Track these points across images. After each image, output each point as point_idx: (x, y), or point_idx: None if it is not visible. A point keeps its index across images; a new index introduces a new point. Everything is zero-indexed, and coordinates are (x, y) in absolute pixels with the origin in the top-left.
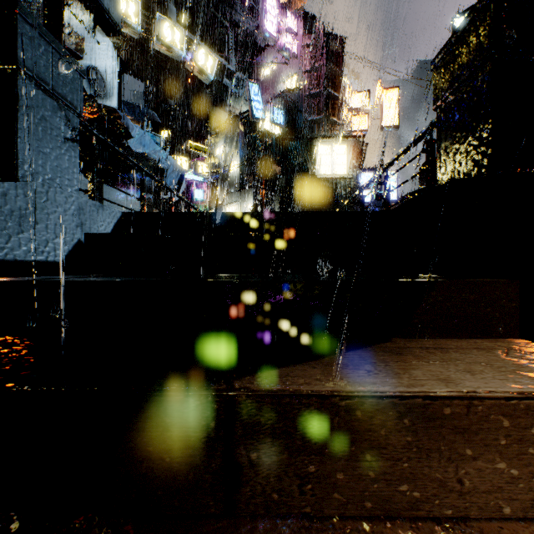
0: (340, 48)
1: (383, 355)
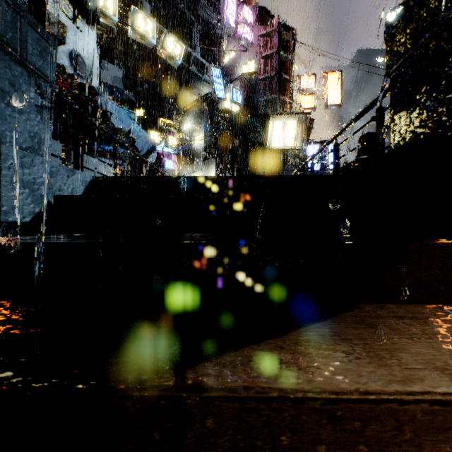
0: (291, 38)
1: (357, 328)
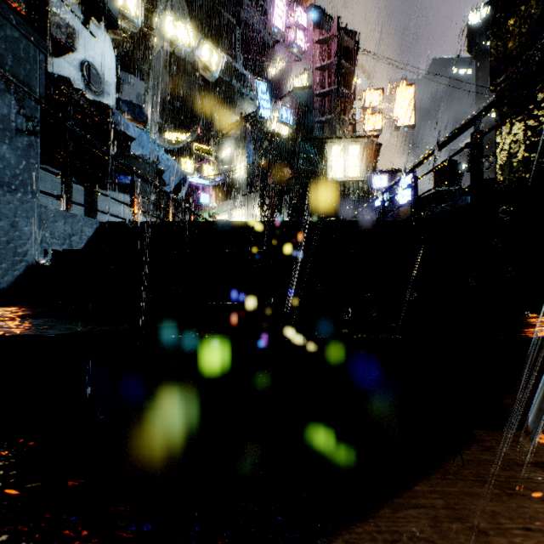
0: (353, 44)
1: (487, 499)
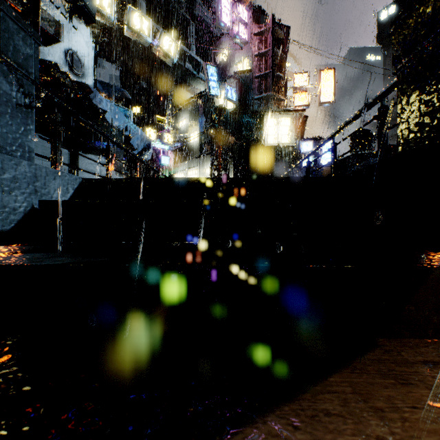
0: (285, 36)
1: (385, 386)
